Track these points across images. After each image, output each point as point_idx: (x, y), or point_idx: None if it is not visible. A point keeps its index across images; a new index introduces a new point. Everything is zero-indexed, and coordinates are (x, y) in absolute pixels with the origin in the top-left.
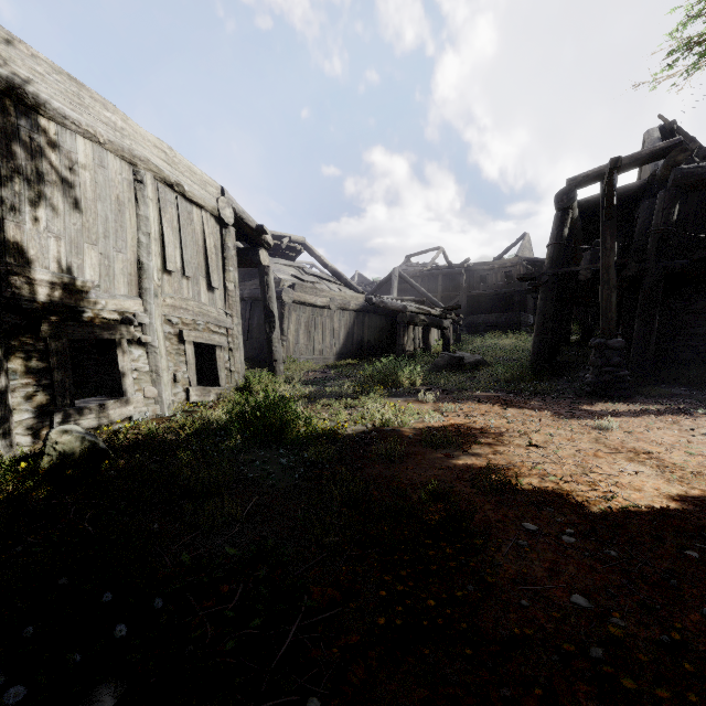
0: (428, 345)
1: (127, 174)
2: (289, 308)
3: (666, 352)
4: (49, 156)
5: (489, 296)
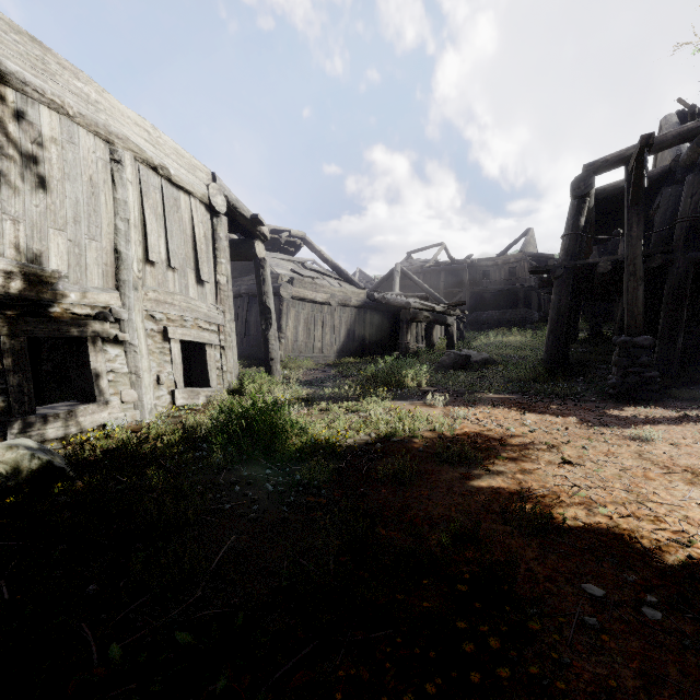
0: (432, 343)
1: (102, 153)
2: (287, 304)
3: (691, 350)
4: (4, 126)
5: (492, 292)
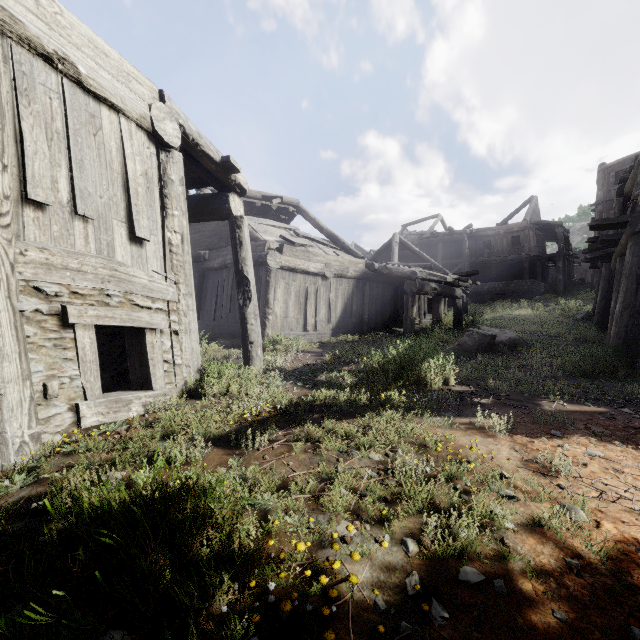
0: (439, 318)
1: None
2: (275, 275)
3: None
4: None
5: (494, 262)
